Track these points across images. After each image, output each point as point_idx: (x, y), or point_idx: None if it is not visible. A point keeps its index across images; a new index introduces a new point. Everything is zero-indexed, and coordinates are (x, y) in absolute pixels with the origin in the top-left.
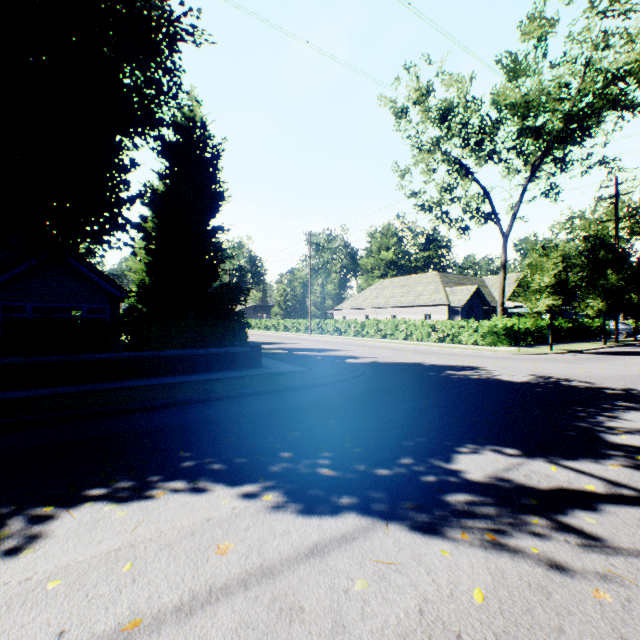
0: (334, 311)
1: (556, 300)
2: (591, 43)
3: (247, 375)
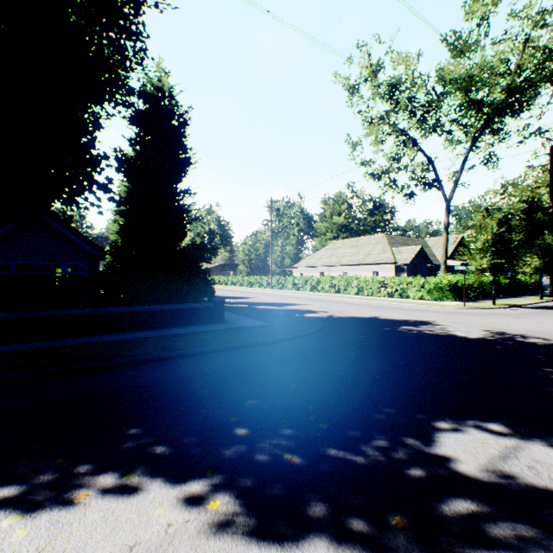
0: (292, 269)
1: (499, 258)
2: (531, 20)
3: (210, 330)
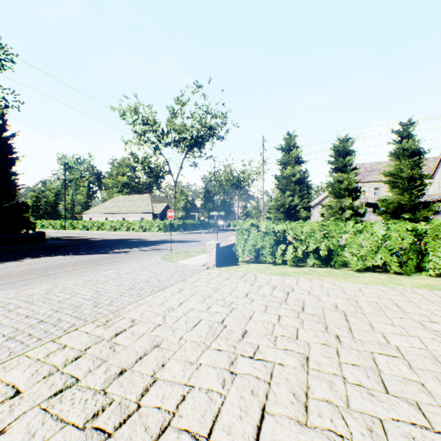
0: (83, 215)
1: (184, 213)
2: (199, 115)
3: (42, 244)
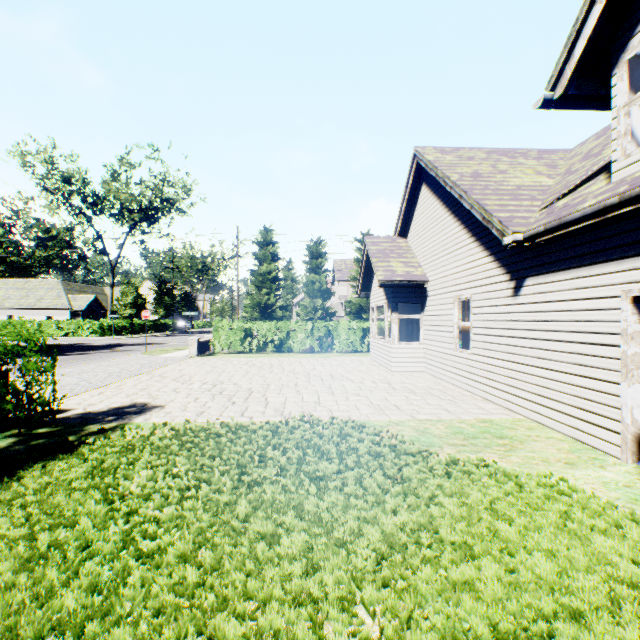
0: None
1: (134, 311)
2: (154, 184)
3: None
